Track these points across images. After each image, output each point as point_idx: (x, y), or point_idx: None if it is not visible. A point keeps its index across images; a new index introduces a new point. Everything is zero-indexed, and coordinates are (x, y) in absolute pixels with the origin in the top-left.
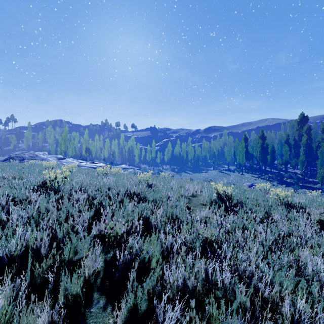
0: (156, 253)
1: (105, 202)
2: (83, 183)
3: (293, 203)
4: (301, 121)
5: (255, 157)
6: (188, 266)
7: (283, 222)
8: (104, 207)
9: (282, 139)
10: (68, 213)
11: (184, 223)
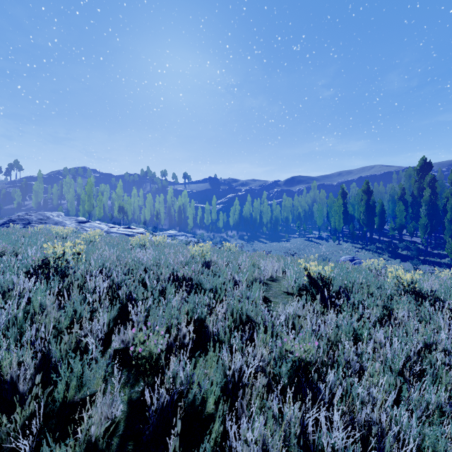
0: (215, 388)
1: (137, 293)
2: (107, 260)
3: (422, 290)
4: (423, 169)
5: (357, 220)
6: (271, 418)
7: (414, 324)
8: (133, 302)
9: (394, 194)
10: (75, 314)
11: (261, 331)
